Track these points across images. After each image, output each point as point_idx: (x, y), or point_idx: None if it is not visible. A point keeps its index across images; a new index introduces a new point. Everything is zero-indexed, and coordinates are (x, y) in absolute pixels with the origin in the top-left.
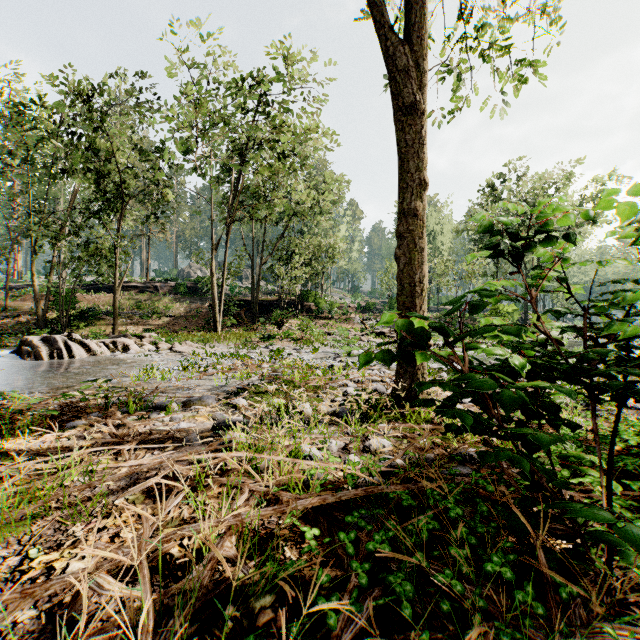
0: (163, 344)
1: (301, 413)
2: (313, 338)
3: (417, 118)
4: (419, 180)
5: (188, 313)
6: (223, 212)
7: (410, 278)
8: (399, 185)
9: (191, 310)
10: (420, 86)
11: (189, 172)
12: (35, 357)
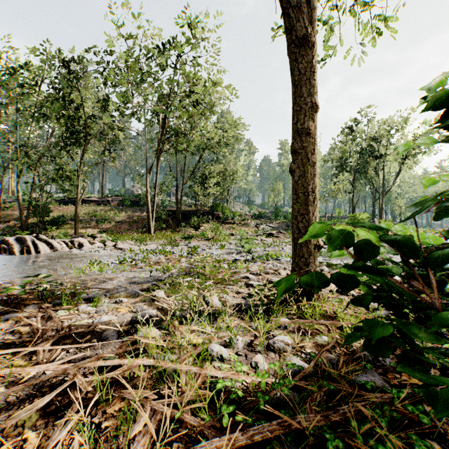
0: (109, 242)
1: (210, 305)
2: (221, 238)
3: (310, 51)
4: (312, 104)
5: (131, 219)
6: (156, 147)
7: (304, 188)
8: (294, 109)
9: (133, 217)
10: (312, 23)
11: (130, 117)
12: (10, 252)
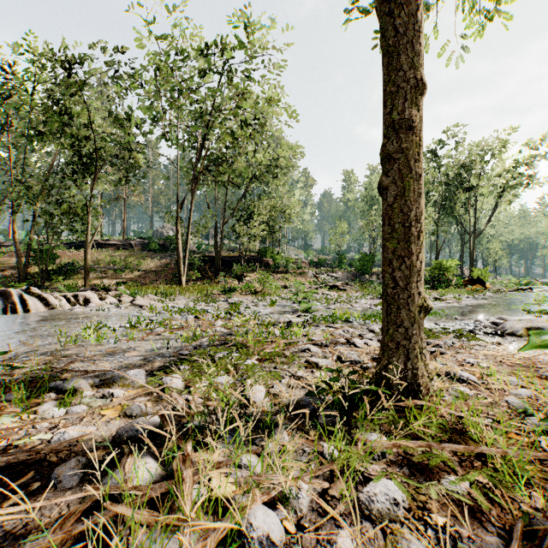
0: (125, 297)
1: (252, 404)
2: (270, 291)
3: None
4: (415, 80)
5: (158, 268)
6: (189, 176)
7: (403, 215)
8: (386, 90)
9: (161, 265)
10: None
11: (156, 137)
12: None
